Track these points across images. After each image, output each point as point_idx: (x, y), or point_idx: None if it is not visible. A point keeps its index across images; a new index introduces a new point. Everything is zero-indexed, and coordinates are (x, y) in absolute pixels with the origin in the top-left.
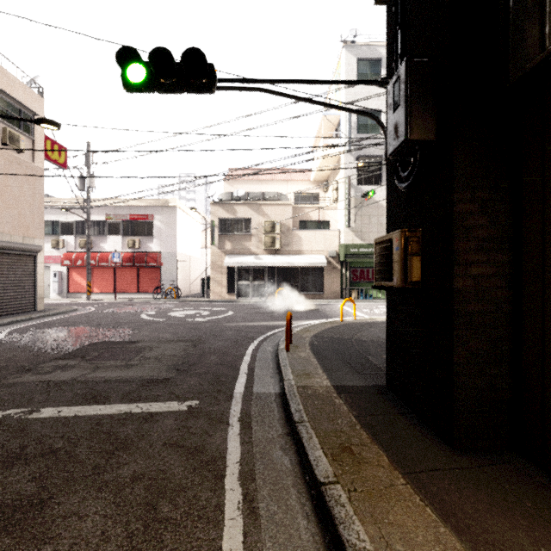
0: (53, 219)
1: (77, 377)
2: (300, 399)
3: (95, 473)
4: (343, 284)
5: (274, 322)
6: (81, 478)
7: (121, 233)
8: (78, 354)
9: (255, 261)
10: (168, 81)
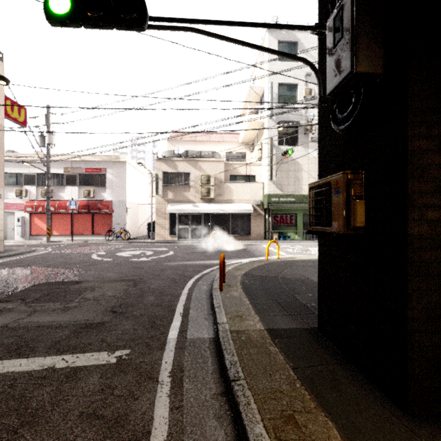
0: (17, 171)
1: (9, 323)
2: (235, 346)
3: None
4: (267, 227)
5: (209, 261)
6: None
7: (78, 184)
8: (20, 296)
9: (193, 208)
10: (95, 14)
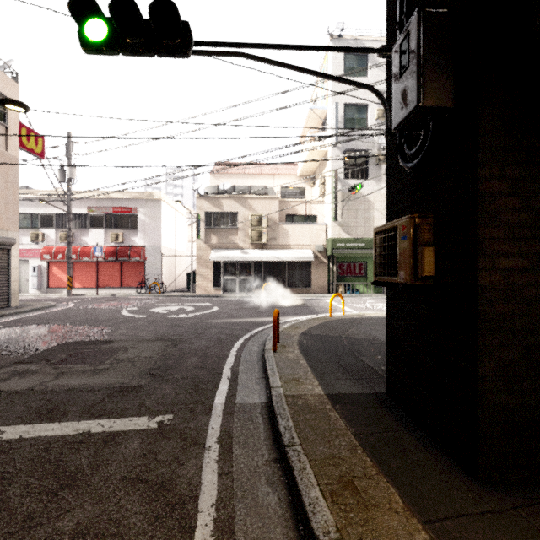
0: (32, 211)
1: (35, 385)
2: (290, 412)
3: (25, 527)
4: (330, 279)
5: (260, 318)
6: (4, 536)
7: (104, 227)
8: (44, 356)
9: (241, 255)
10: (134, 40)
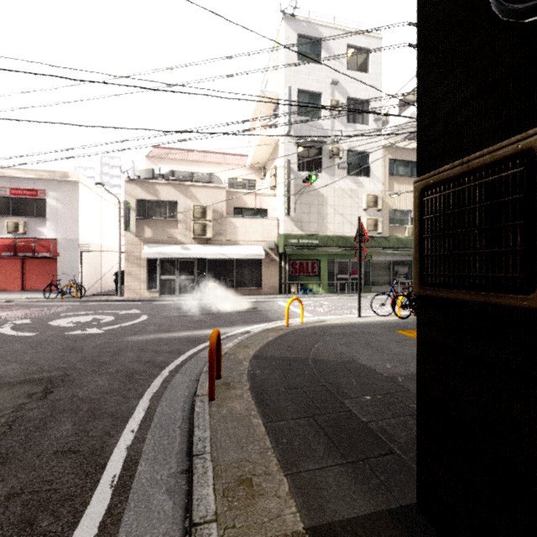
0: None
1: None
2: None
3: None
4: (282, 278)
5: (200, 330)
6: None
7: None
8: None
9: (181, 251)
10: None
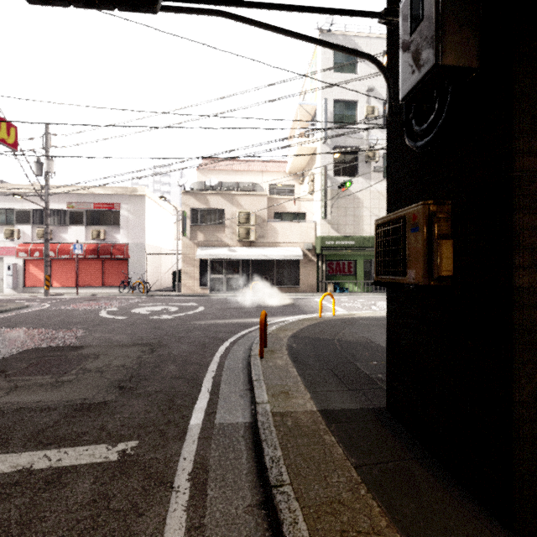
0: (7, 206)
1: None
2: (278, 435)
3: None
4: (320, 277)
5: (247, 319)
6: None
7: (85, 223)
8: (0, 366)
9: (228, 253)
10: None
